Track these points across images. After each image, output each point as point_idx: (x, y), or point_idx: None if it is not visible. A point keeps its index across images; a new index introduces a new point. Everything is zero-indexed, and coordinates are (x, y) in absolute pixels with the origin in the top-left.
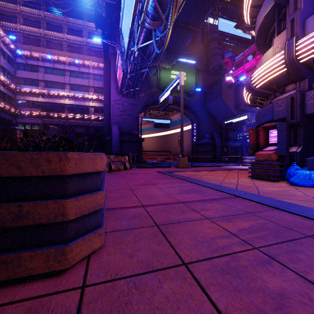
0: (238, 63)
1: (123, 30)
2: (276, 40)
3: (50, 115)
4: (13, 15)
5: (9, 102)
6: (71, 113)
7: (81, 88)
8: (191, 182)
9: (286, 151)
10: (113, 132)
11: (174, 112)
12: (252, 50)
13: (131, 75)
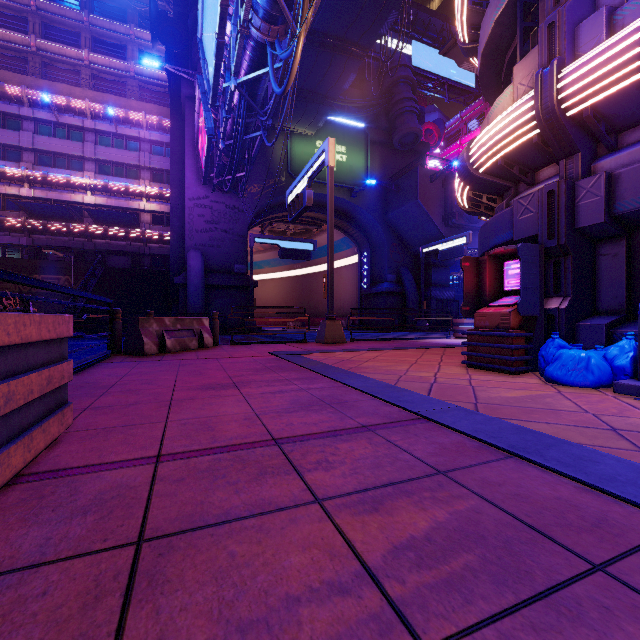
0: (451, 134)
1: (205, 43)
2: (520, 69)
3: (50, 227)
4: None
5: None
6: (99, 223)
7: (122, 170)
8: (331, 378)
9: (539, 307)
10: (189, 267)
11: (324, 227)
12: (477, 109)
13: (226, 143)
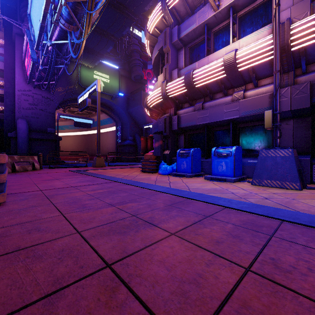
0: None
1: (32, 18)
2: (159, 78)
3: None
4: None
5: None
6: None
7: None
8: (93, 176)
9: (161, 153)
10: (18, 128)
11: None
12: None
13: (44, 67)
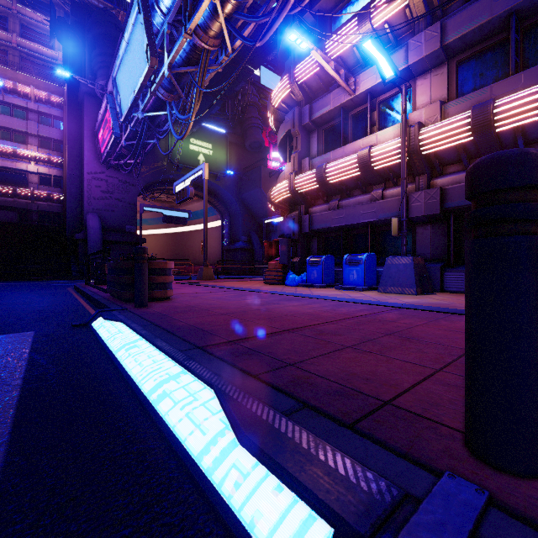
0: None
1: (119, 83)
2: (286, 167)
3: None
4: None
5: None
6: None
7: (9, 134)
8: (213, 287)
9: (289, 261)
10: (89, 226)
11: (195, 198)
12: None
13: (128, 143)
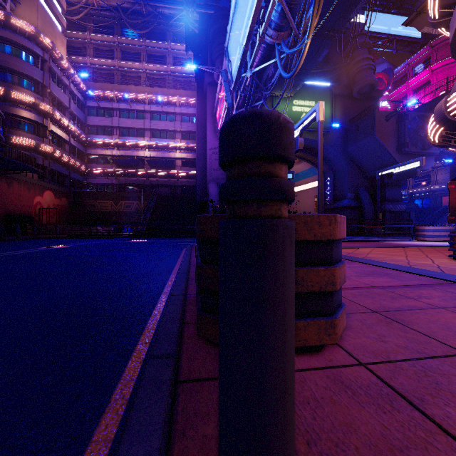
0: (398, 79)
1: (230, 50)
2: None
3: (127, 172)
4: (82, 47)
5: (78, 158)
6: (153, 168)
7: (165, 134)
8: (360, 262)
9: None
10: (210, 193)
11: (296, 160)
12: (423, 55)
13: (238, 111)
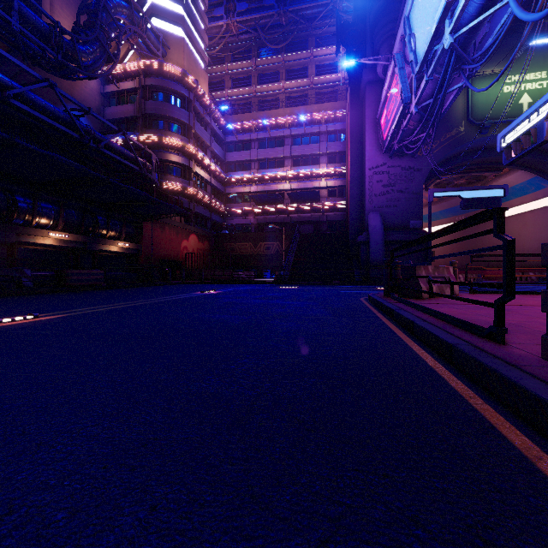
0: None
1: (414, 18)
2: None
3: (266, 210)
4: (220, 81)
5: (218, 199)
6: (294, 202)
7: (308, 160)
8: None
9: None
10: (370, 227)
11: (503, 171)
12: None
13: (419, 107)
